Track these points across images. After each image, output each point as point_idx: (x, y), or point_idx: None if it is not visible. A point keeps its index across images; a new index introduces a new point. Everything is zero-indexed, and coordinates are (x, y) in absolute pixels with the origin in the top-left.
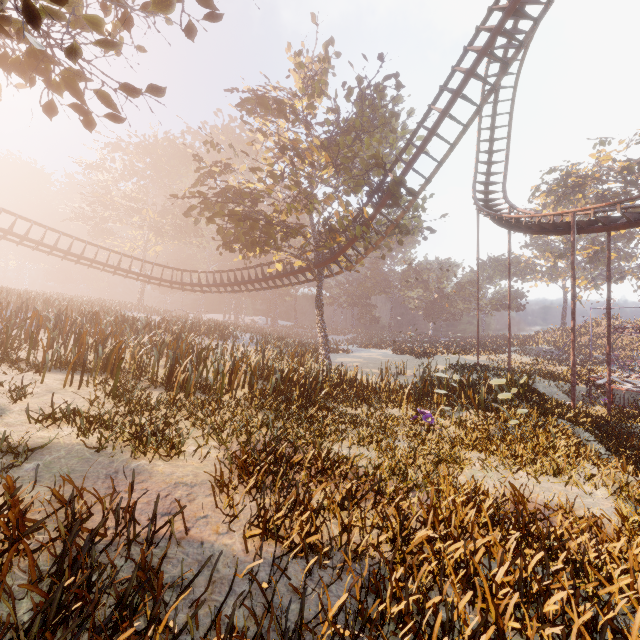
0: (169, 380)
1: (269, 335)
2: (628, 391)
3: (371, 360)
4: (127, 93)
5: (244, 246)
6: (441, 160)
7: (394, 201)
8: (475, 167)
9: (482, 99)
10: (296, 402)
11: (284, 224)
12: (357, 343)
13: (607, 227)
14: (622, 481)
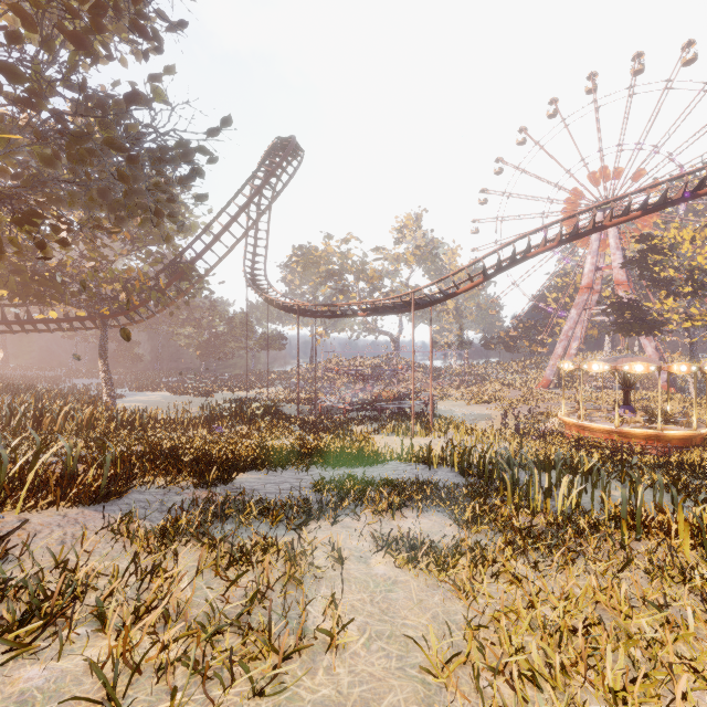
0: (36, 427)
1: (14, 385)
2: (330, 406)
3: (153, 403)
4: (32, 240)
5: (16, 294)
6: (223, 256)
7: (186, 278)
8: (245, 247)
9: (249, 226)
10: (139, 430)
11: (64, 273)
12: (121, 387)
13: (314, 316)
14: (299, 438)
